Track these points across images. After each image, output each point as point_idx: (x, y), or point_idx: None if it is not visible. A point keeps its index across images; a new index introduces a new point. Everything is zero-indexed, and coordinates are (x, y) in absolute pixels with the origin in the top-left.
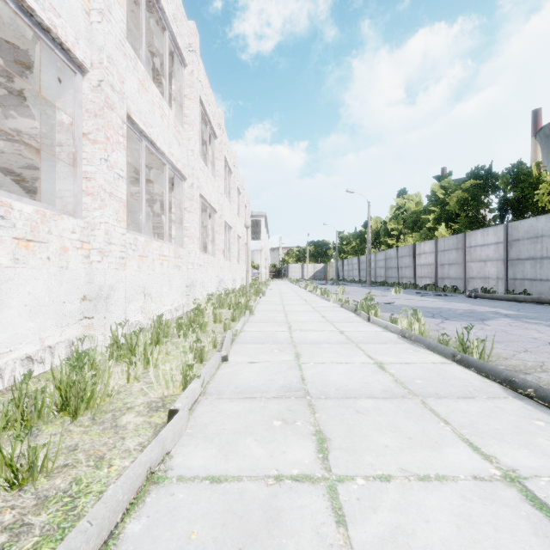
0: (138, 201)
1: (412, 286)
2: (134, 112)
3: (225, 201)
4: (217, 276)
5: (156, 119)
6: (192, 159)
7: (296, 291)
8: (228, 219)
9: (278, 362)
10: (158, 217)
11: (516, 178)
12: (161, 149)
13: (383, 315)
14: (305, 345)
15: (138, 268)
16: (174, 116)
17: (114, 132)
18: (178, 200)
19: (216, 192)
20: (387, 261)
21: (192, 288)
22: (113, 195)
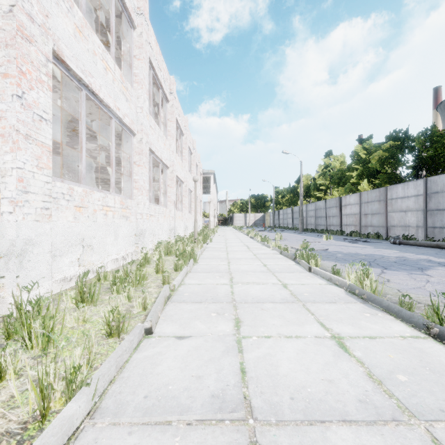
0: (98, 158)
1: (339, 233)
2: (68, 56)
3: (177, 159)
4: (169, 224)
5: (99, 70)
6: (141, 116)
7: (239, 237)
8: (179, 175)
9: (212, 337)
10: (119, 173)
11: (431, 139)
12: (105, 102)
13: (322, 264)
14: (247, 304)
15: (74, 219)
16: (120, 72)
17: (33, 68)
18: (127, 154)
19: (168, 149)
20: (316, 211)
21: (140, 237)
22: (32, 138)
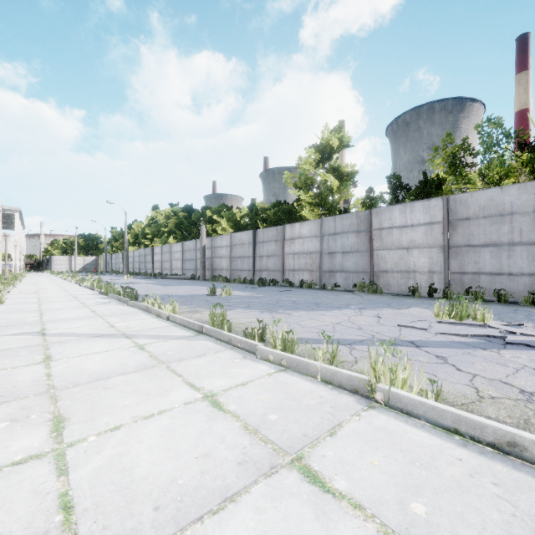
0: None
1: (149, 274)
2: None
3: None
4: None
5: None
6: None
7: (52, 279)
8: None
9: (30, 291)
10: None
11: (202, 216)
12: None
13: None
14: (43, 290)
15: None
16: None
17: None
18: None
19: None
20: (140, 257)
21: None
22: None
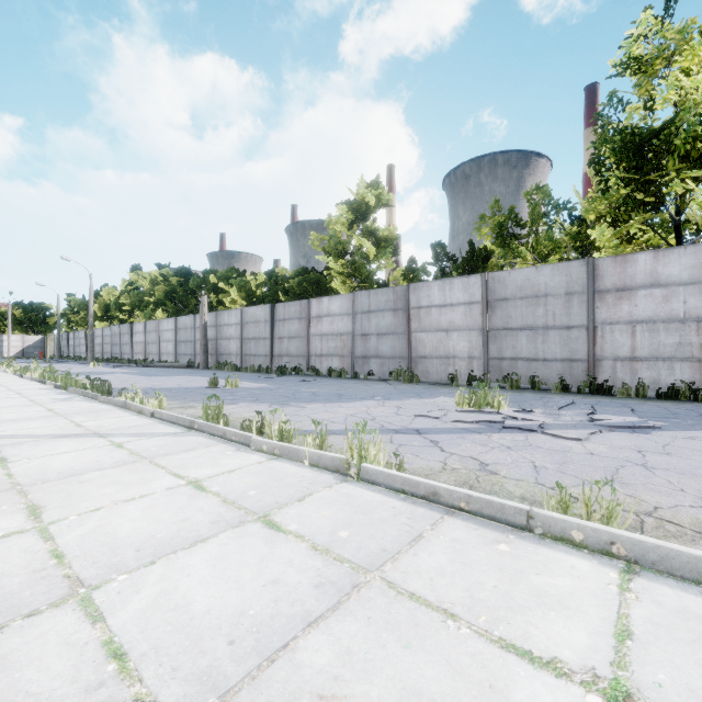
0: None
1: (127, 361)
2: None
3: None
4: None
5: None
6: None
7: None
8: None
9: None
10: None
11: (204, 282)
12: None
13: None
14: None
15: None
16: None
17: None
18: None
19: None
20: (112, 337)
21: None
22: None
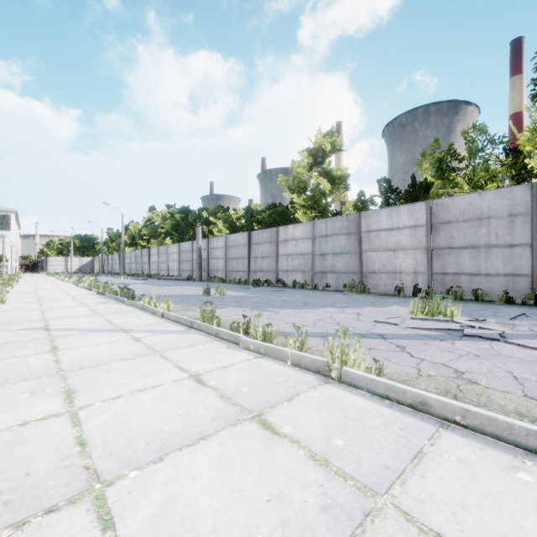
0: None
1: (146, 275)
2: None
3: None
4: None
5: None
6: None
7: (49, 280)
8: None
9: (29, 291)
10: None
11: (199, 217)
12: None
13: None
14: (41, 291)
15: None
16: None
17: None
18: None
19: None
20: (136, 258)
21: None
22: None
